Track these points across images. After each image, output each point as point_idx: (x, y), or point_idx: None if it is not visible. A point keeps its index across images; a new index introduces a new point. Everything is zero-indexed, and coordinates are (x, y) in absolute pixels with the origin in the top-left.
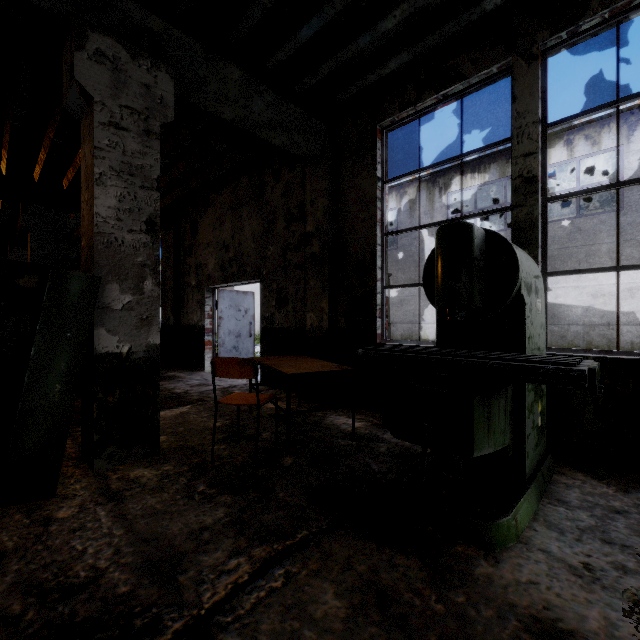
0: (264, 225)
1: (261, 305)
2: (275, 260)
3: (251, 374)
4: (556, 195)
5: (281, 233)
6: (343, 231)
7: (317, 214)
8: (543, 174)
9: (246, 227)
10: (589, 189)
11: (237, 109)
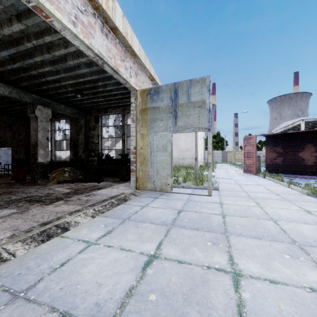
0: (12, 134)
1: (12, 153)
2: (15, 143)
3: (0, 164)
4: (55, 140)
5: (17, 137)
6: (29, 139)
7: (23, 136)
8: (54, 137)
9: (8, 134)
10: (58, 140)
11: (0, 120)
